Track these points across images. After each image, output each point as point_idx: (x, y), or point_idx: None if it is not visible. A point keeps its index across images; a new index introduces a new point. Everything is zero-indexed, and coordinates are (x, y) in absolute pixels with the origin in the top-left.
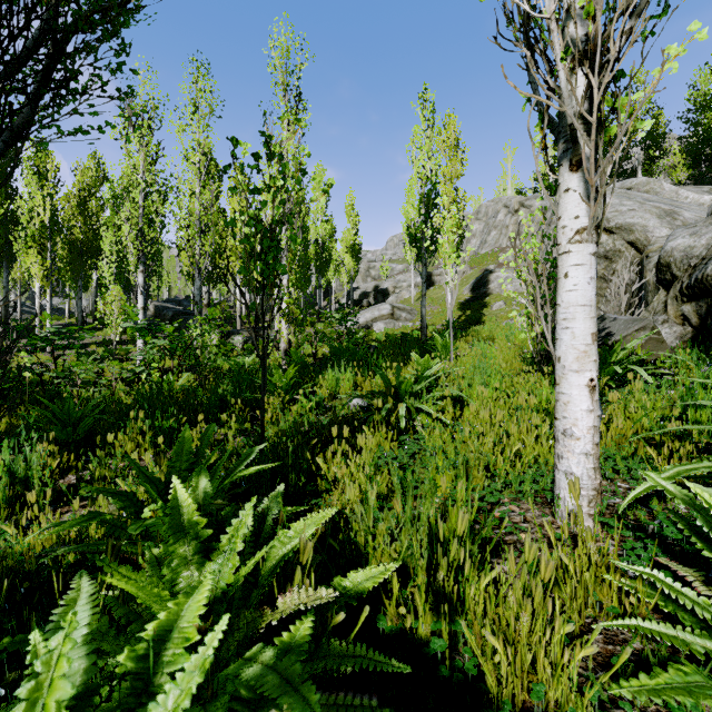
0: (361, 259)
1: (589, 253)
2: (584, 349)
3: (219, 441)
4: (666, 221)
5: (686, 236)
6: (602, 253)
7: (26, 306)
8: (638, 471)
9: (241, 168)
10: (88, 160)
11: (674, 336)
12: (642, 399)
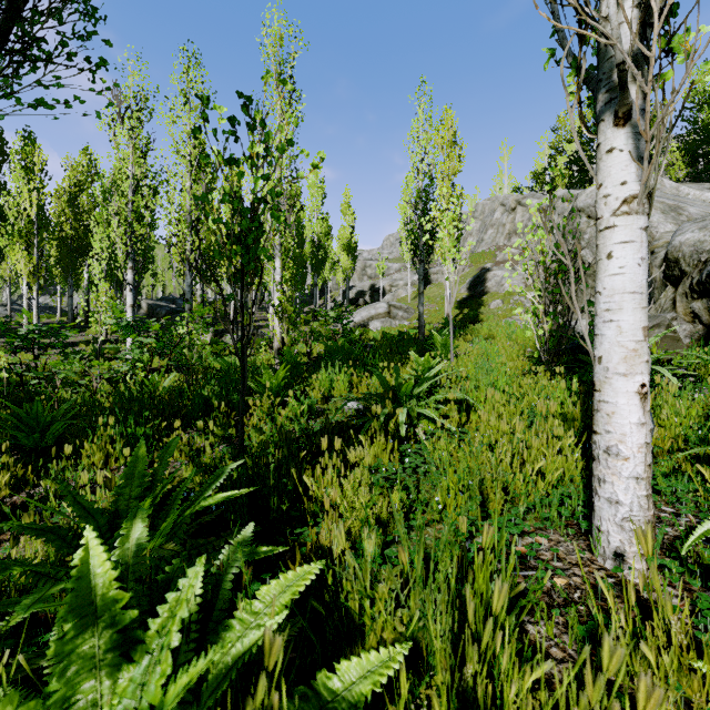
0: (357, 258)
1: (639, 227)
2: (634, 347)
3: (199, 449)
4: (671, 217)
5: (696, 230)
6: None
7: (17, 304)
8: (684, 492)
9: (215, 134)
10: (79, 156)
11: (684, 334)
12: (676, 405)
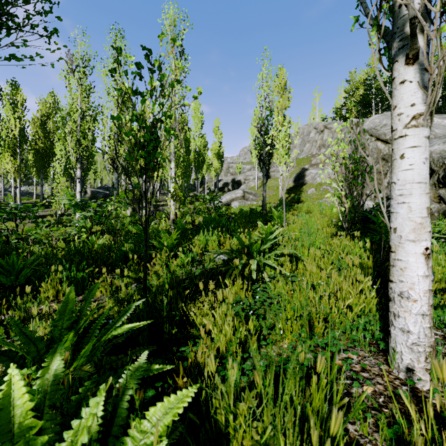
0: (223, 161)
1: (424, 136)
2: (420, 221)
3: (118, 287)
4: None
5: (441, 143)
6: (381, 156)
7: (8, 191)
8: None
9: (126, 74)
10: (47, 97)
11: (433, 210)
12: (438, 259)
